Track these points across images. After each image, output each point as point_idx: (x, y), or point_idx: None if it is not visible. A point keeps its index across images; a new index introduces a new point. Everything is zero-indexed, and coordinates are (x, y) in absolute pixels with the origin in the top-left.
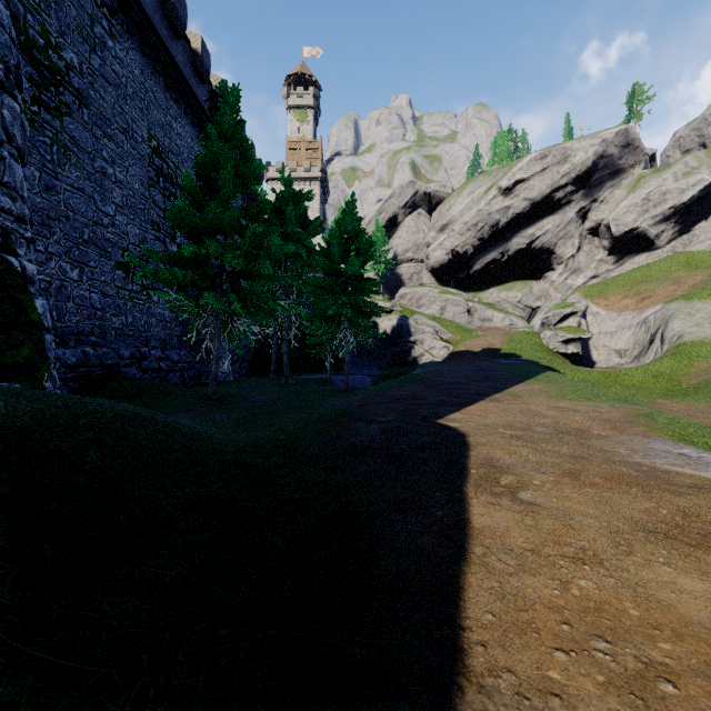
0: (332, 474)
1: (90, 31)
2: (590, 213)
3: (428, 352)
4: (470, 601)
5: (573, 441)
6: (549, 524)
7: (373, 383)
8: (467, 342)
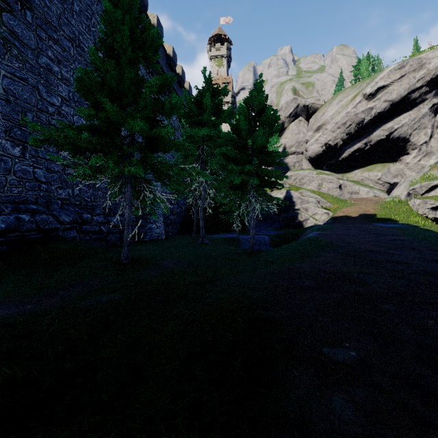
0: None
1: None
2: None
3: (312, 217)
4: None
5: None
6: None
7: (271, 241)
8: (344, 209)
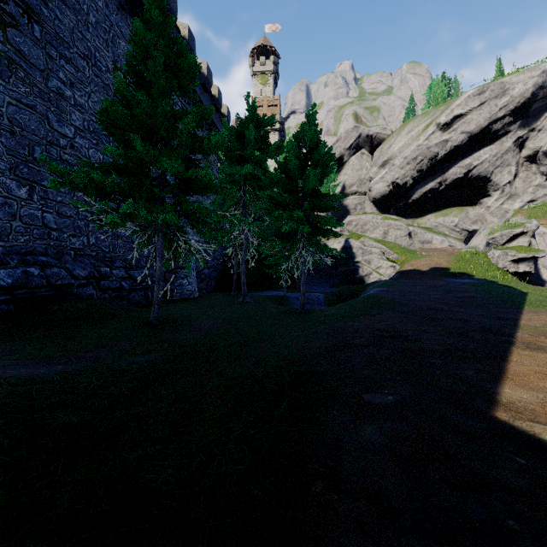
0: None
1: None
2: (527, 142)
3: (375, 271)
4: None
5: None
6: None
7: (326, 300)
8: (413, 262)
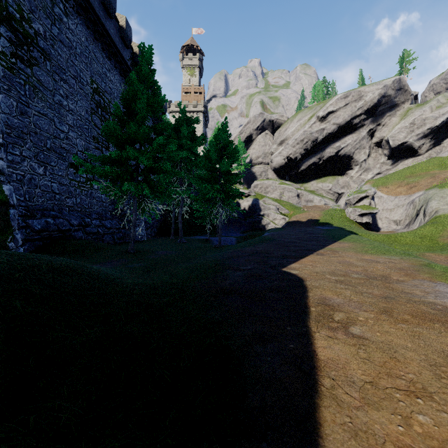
0: (209, 311)
1: (51, 11)
2: (376, 133)
3: (272, 222)
4: (327, 439)
5: (381, 285)
6: (379, 357)
7: (237, 242)
8: (297, 215)
